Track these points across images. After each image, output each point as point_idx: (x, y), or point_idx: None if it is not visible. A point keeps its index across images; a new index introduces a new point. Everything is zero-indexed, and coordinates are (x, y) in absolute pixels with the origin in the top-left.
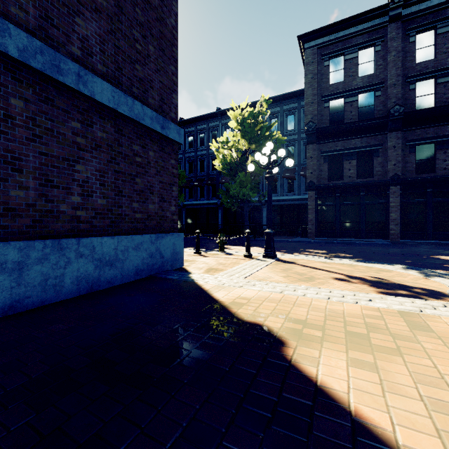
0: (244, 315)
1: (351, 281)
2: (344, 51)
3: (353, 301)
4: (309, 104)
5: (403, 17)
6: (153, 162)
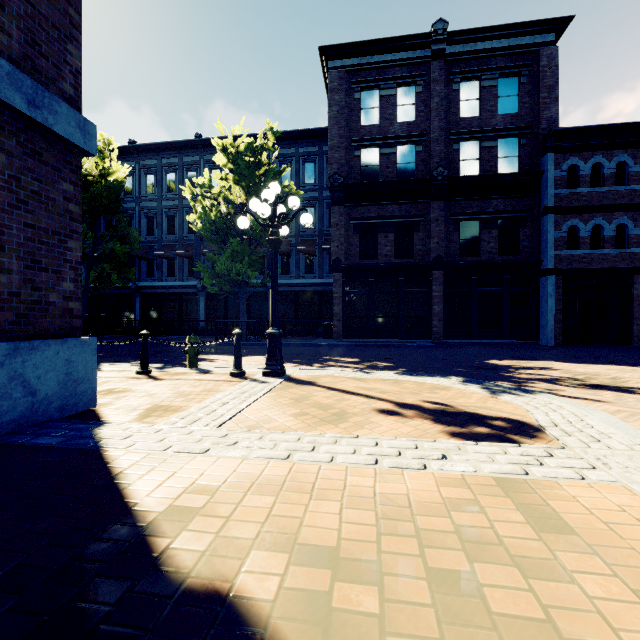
0: (188, 554)
1: (403, 415)
2: (380, 83)
3: (419, 463)
4: (335, 148)
5: (447, 57)
6: (3, 177)
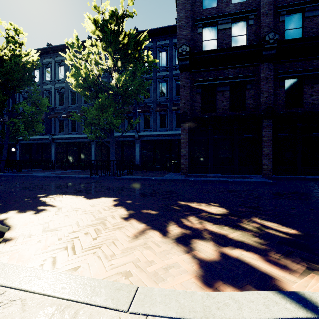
0: None
1: None
2: None
3: None
4: (182, 27)
5: None
6: None
